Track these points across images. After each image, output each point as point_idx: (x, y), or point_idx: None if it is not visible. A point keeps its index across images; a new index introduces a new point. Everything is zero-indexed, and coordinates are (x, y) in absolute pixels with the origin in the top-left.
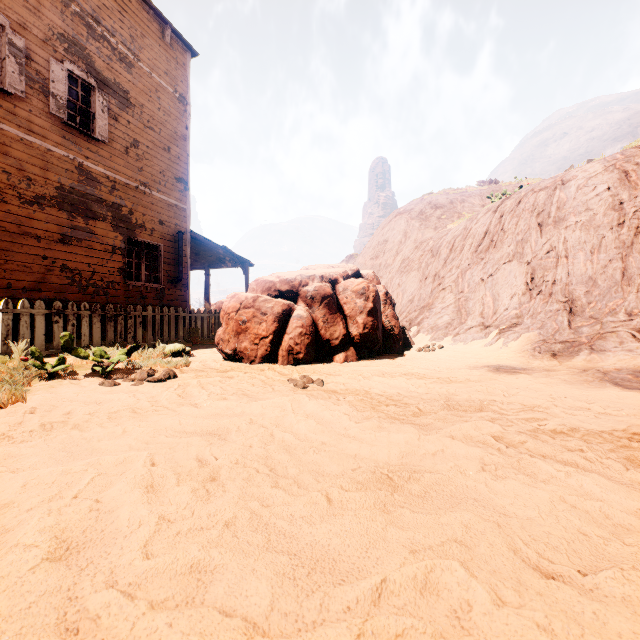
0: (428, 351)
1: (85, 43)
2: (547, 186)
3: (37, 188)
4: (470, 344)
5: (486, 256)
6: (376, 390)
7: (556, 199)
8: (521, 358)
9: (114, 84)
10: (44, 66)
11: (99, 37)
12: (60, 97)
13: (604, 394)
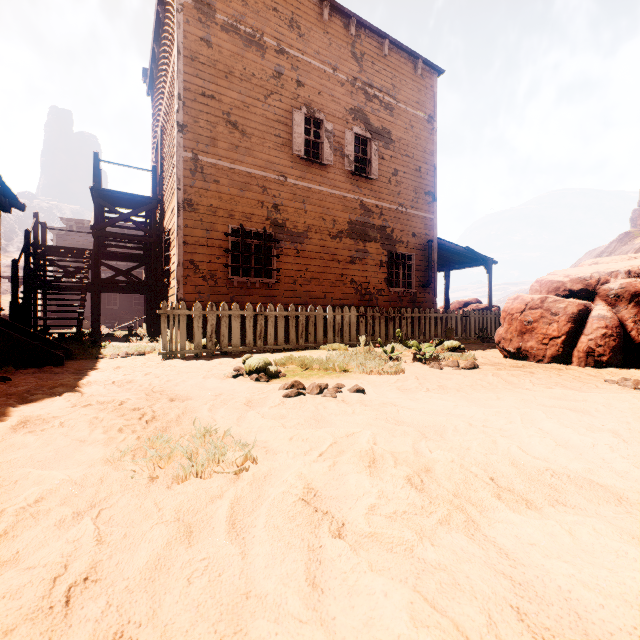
0: None
1: (363, 107)
2: None
3: (338, 226)
4: None
5: None
6: None
7: None
8: None
9: (381, 130)
10: (341, 137)
11: (372, 98)
12: (350, 156)
13: None
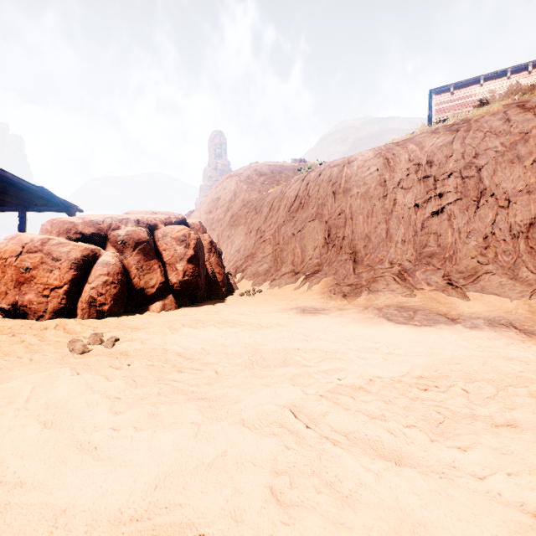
0: (249, 295)
1: None
2: (339, 164)
3: None
4: (284, 288)
5: (296, 215)
6: (177, 347)
7: (345, 174)
8: (321, 299)
9: None
10: None
11: None
12: None
13: (384, 331)
